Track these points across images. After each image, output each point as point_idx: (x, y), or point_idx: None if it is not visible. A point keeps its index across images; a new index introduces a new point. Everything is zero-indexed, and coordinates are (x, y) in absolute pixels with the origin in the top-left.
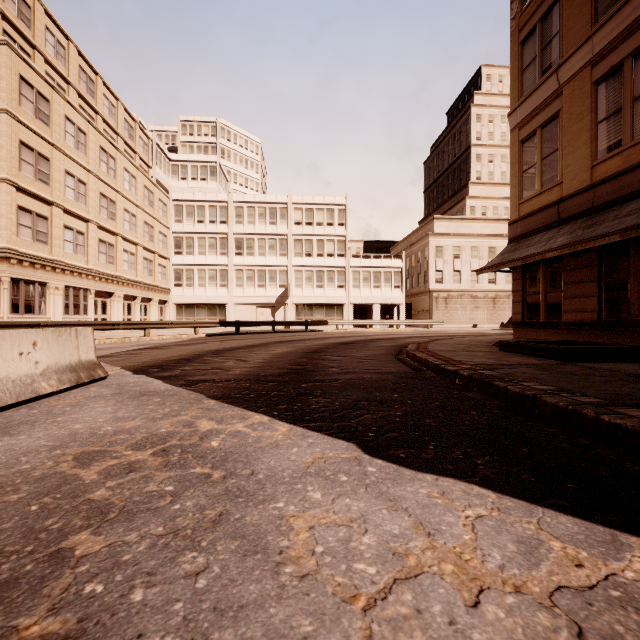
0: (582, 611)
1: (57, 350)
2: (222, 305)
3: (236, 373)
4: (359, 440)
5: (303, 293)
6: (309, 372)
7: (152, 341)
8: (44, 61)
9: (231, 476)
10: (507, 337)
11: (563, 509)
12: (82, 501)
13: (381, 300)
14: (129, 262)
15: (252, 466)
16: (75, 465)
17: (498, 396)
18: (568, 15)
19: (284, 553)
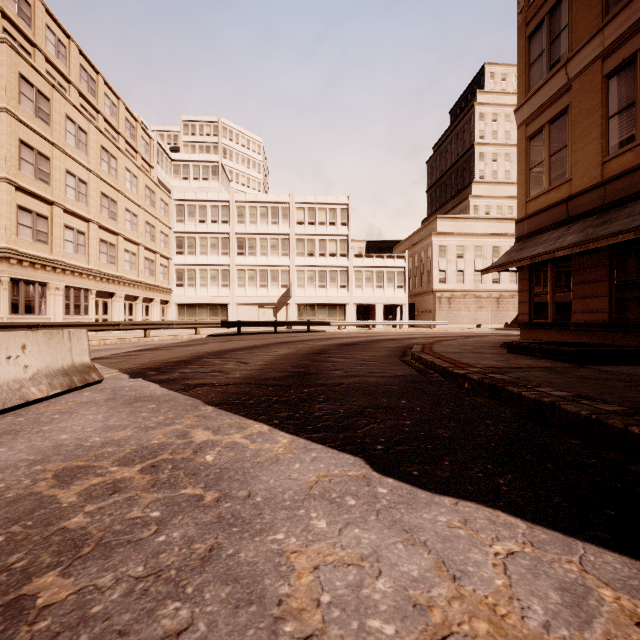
0: None
1: (48, 353)
2: (224, 305)
3: (236, 376)
4: (367, 454)
5: (305, 293)
6: (312, 375)
7: (153, 342)
8: (45, 60)
9: (225, 499)
10: (513, 338)
11: (606, 544)
12: (55, 530)
13: (384, 300)
14: (130, 262)
15: (249, 486)
16: (54, 484)
17: (511, 402)
18: (577, 7)
19: (284, 604)
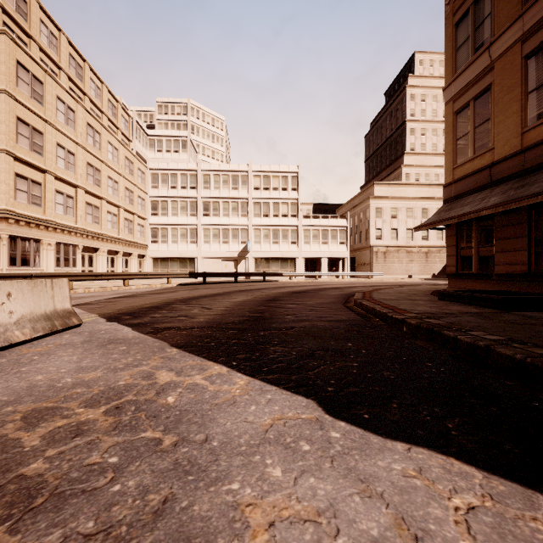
0: None
1: (32, 300)
2: (192, 259)
3: (200, 320)
4: (319, 396)
5: (261, 248)
6: (267, 320)
7: (130, 290)
8: (39, 49)
9: (183, 443)
10: (441, 287)
11: None
12: (12, 478)
13: (328, 254)
14: (112, 222)
15: (207, 429)
16: (21, 426)
17: (447, 345)
18: None
19: None
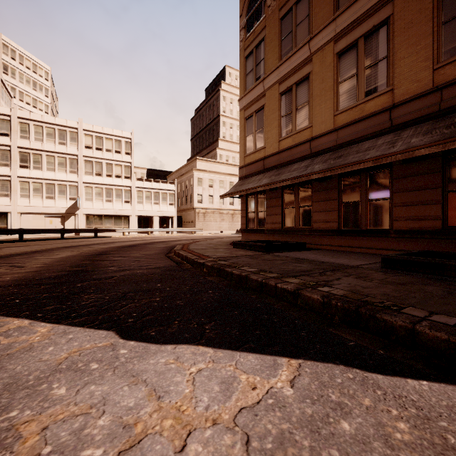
0: (251, 422)
1: None
2: (3, 214)
3: (5, 279)
4: (119, 327)
5: (93, 206)
6: (88, 272)
7: None
8: None
9: None
10: (239, 239)
11: (251, 350)
12: None
13: (160, 213)
14: None
15: None
16: None
17: (228, 278)
18: (268, 50)
19: None
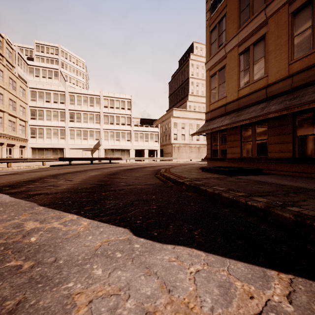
0: None
1: None
2: (61, 149)
3: (63, 188)
4: (131, 226)
5: (108, 143)
6: (108, 185)
7: (12, 170)
8: None
9: (38, 265)
10: (204, 165)
11: (238, 258)
12: None
13: (148, 147)
14: None
15: (56, 254)
16: None
17: (202, 194)
18: (229, 23)
19: None
